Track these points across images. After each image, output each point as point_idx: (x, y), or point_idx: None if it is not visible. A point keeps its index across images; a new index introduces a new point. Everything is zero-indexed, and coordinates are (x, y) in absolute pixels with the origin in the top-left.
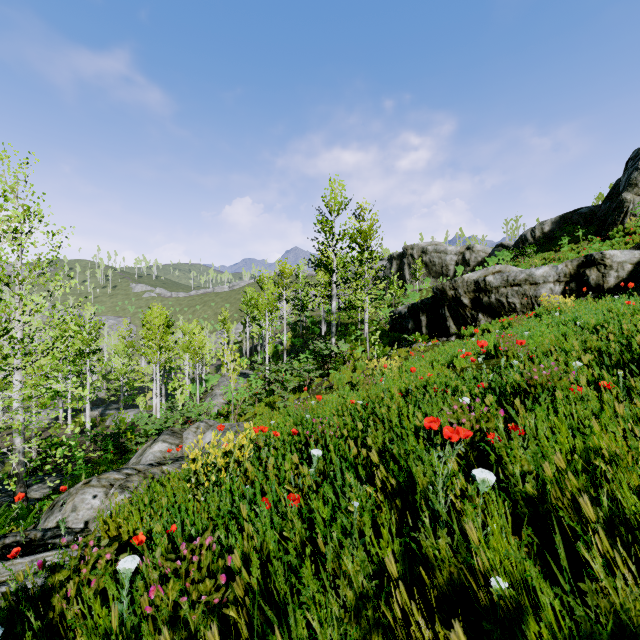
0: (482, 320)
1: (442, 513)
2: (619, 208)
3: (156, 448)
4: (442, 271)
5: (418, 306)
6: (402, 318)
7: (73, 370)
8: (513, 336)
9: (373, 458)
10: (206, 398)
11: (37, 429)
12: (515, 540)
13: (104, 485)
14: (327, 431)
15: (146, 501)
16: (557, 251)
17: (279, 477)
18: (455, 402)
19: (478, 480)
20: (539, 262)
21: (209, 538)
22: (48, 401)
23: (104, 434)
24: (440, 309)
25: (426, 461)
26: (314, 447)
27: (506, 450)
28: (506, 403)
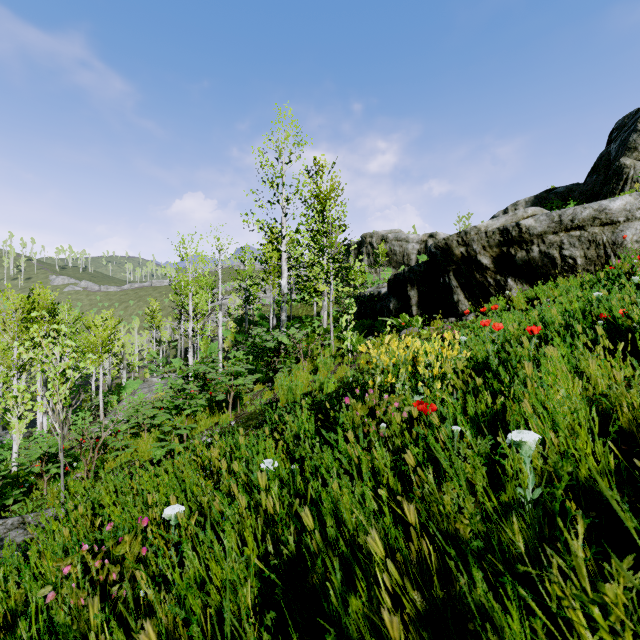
0: (514, 288)
1: None
2: (617, 175)
3: None
4: (403, 261)
5: (405, 276)
6: (374, 300)
7: None
8: None
9: None
10: (110, 413)
11: None
12: None
13: None
14: None
15: None
16: None
17: None
18: None
19: None
20: None
21: None
22: None
23: None
24: (441, 277)
25: None
26: None
27: None
28: None
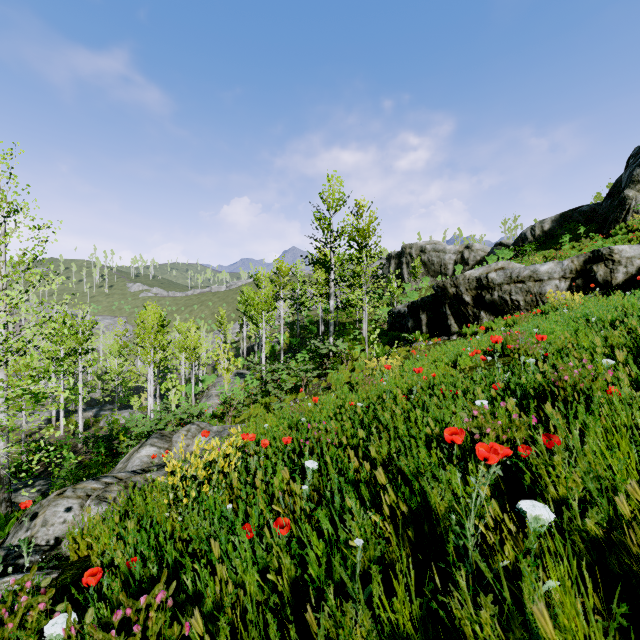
0: (484, 318)
1: (486, 573)
2: (621, 205)
3: (143, 452)
4: (441, 270)
5: (418, 304)
6: (401, 317)
7: (59, 370)
8: (521, 333)
9: (379, 478)
10: (202, 399)
11: (29, 430)
12: (599, 620)
13: (80, 496)
14: (323, 439)
15: (116, 519)
16: (558, 249)
17: (268, 493)
18: (475, 407)
19: (530, 520)
20: (540, 260)
21: (161, 597)
22: (27, 403)
23: (96, 436)
24: (441, 307)
25: (444, 480)
26: (309, 456)
27: (547, 469)
28: (528, 407)
